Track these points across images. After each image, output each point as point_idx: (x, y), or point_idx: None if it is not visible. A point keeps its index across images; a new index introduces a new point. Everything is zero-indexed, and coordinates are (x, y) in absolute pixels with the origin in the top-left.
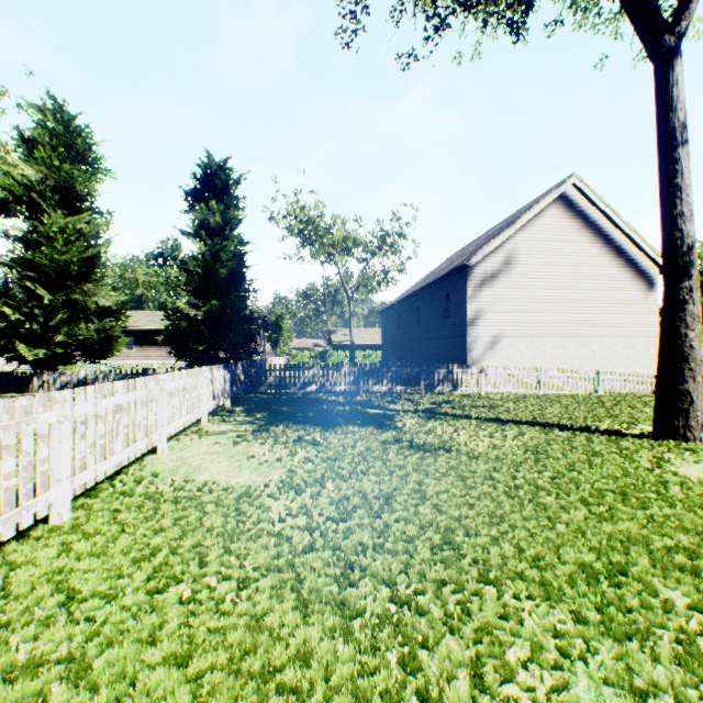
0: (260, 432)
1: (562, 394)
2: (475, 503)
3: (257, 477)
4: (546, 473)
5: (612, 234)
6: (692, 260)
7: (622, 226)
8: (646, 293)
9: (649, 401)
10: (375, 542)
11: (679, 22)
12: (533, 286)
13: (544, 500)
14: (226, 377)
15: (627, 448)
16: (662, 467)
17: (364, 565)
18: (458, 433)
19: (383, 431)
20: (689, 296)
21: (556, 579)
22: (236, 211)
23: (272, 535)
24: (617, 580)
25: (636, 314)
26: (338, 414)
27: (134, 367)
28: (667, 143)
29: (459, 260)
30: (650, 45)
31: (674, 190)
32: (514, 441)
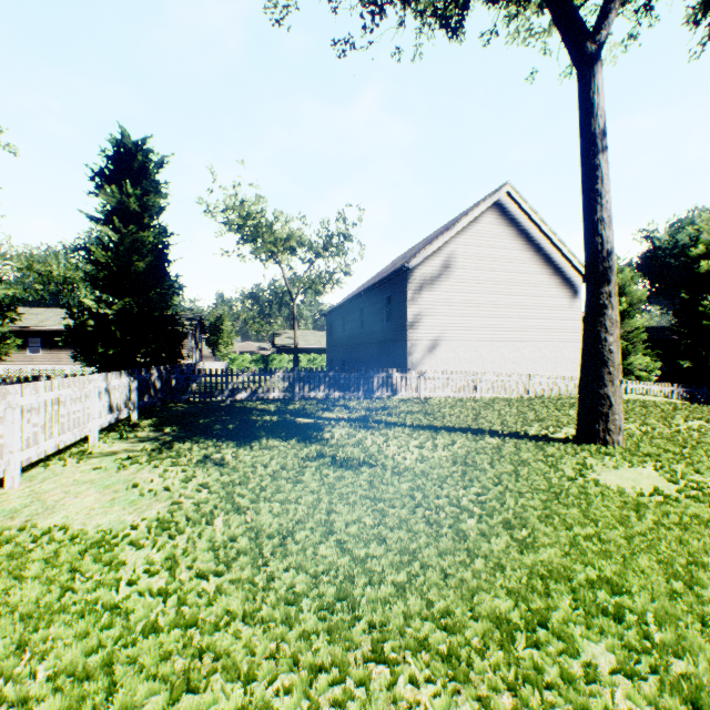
0: (160, 451)
1: (497, 398)
2: (387, 536)
3: (129, 514)
4: (471, 490)
5: (542, 243)
6: (611, 266)
7: (550, 236)
8: (571, 300)
9: (574, 403)
10: (246, 609)
11: (599, 31)
12: (470, 290)
13: (465, 525)
14: (133, 385)
15: (553, 455)
16: (585, 475)
17: (223, 648)
18: (388, 444)
19: (307, 444)
20: (608, 300)
21: (466, 643)
22: (157, 197)
23: (108, 609)
24: (536, 636)
25: (563, 320)
26: (263, 425)
27: (42, 373)
28: (589, 149)
29: (401, 263)
30: (574, 51)
31: (596, 196)
32: (445, 450)
